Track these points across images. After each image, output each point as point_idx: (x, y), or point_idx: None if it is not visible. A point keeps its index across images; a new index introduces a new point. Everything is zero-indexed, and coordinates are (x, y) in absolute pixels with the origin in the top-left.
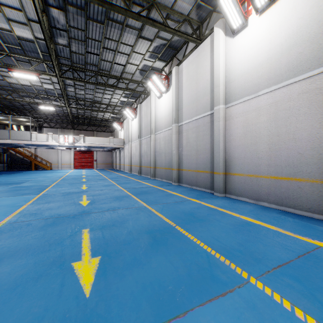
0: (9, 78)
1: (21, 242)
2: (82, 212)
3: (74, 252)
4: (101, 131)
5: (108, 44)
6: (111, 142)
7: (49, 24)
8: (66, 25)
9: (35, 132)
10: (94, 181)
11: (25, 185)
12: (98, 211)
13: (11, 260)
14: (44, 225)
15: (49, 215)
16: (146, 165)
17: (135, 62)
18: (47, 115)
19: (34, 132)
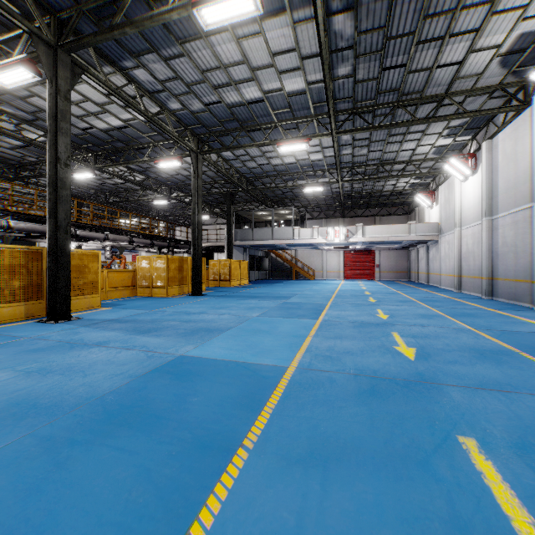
0: (273, 160)
1: (339, 424)
2: (417, 375)
3: (493, 528)
4: (388, 215)
5: (430, 30)
6: (411, 231)
7: (328, 49)
8: (353, 36)
9: (298, 228)
10: (391, 304)
11: (295, 301)
12: (457, 382)
13: (342, 472)
14: (358, 390)
15: (354, 366)
16: (510, 277)
17: (490, 42)
18: (310, 201)
19: (296, 227)
